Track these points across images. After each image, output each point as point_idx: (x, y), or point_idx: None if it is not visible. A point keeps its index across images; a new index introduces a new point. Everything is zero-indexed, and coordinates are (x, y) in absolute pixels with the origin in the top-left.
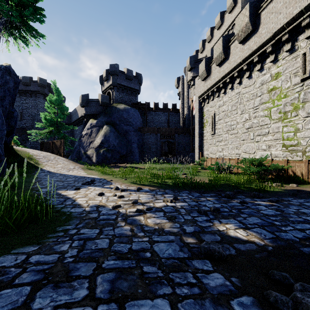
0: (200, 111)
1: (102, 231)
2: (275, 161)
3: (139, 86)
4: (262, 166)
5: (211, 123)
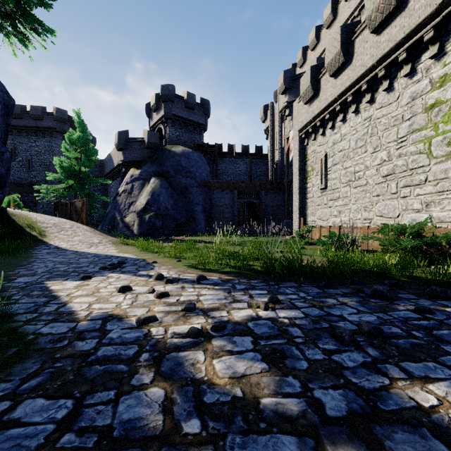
0: (302, 152)
1: (80, 408)
2: (440, 229)
3: (205, 119)
4: (421, 237)
5: (321, 170)
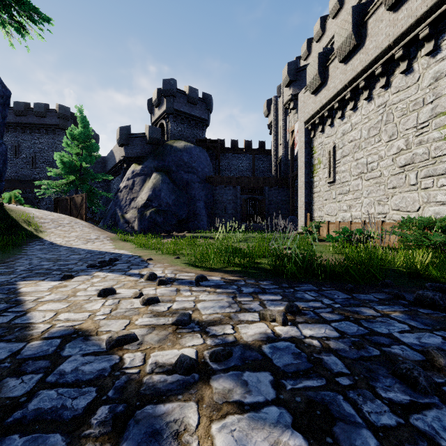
0: (308, 145)
1: None
2: None
3: (207, 114)
4: None
5: (329, 163)
